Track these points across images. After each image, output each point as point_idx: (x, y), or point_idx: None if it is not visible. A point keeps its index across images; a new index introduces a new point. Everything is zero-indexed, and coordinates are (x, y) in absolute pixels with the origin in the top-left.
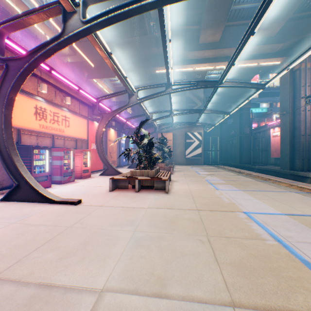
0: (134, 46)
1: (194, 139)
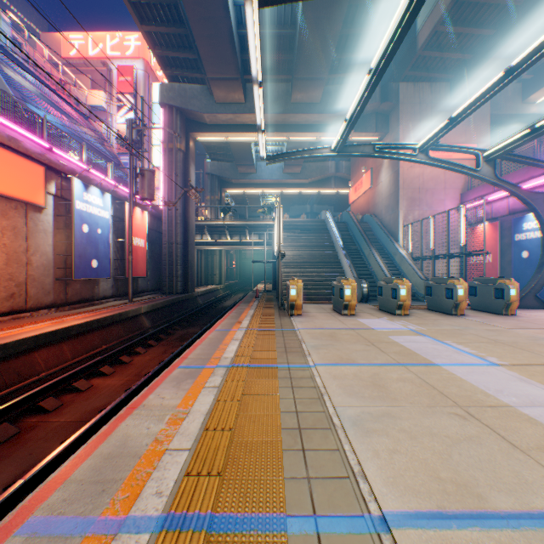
0: None
1: None
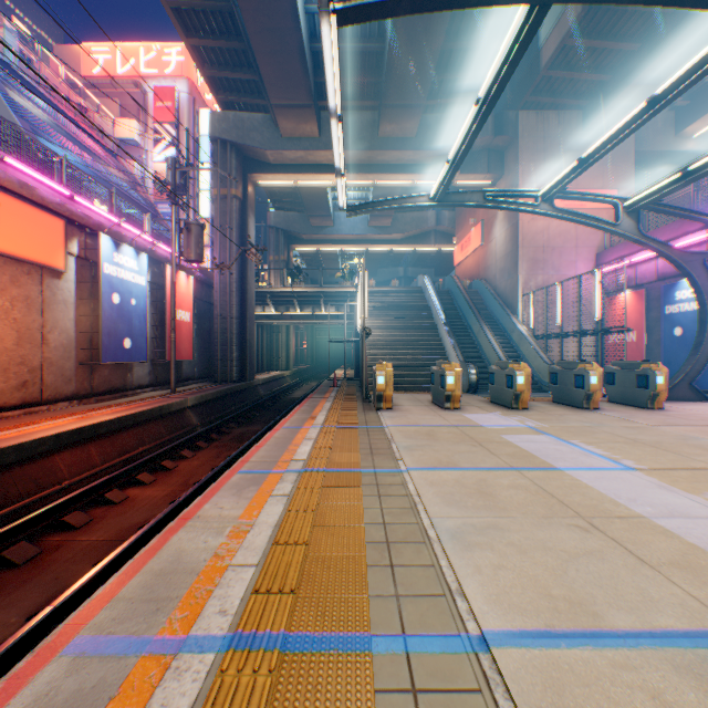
0: None
1: None
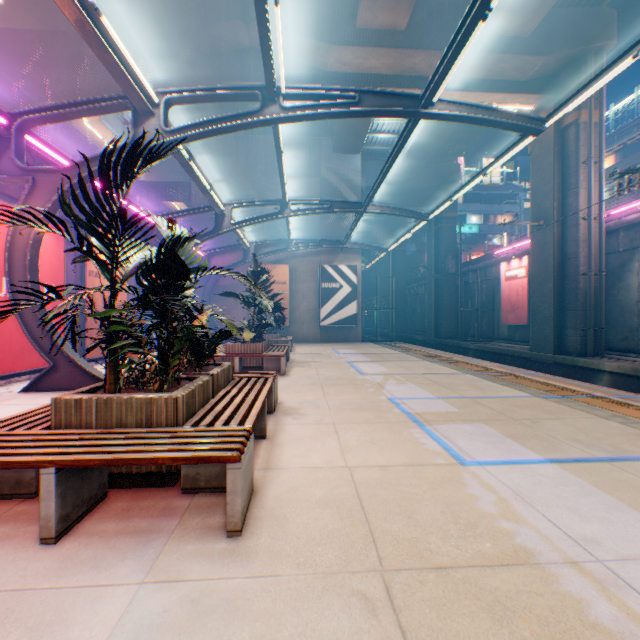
0: (179, 9)
1: (341, 282)
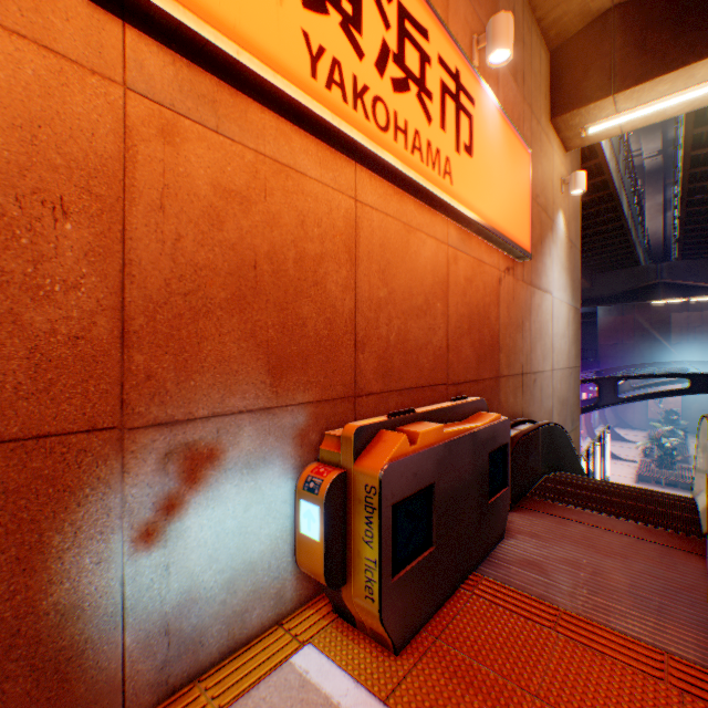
0: (617, 281)
1: None
